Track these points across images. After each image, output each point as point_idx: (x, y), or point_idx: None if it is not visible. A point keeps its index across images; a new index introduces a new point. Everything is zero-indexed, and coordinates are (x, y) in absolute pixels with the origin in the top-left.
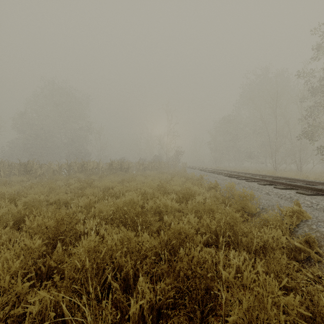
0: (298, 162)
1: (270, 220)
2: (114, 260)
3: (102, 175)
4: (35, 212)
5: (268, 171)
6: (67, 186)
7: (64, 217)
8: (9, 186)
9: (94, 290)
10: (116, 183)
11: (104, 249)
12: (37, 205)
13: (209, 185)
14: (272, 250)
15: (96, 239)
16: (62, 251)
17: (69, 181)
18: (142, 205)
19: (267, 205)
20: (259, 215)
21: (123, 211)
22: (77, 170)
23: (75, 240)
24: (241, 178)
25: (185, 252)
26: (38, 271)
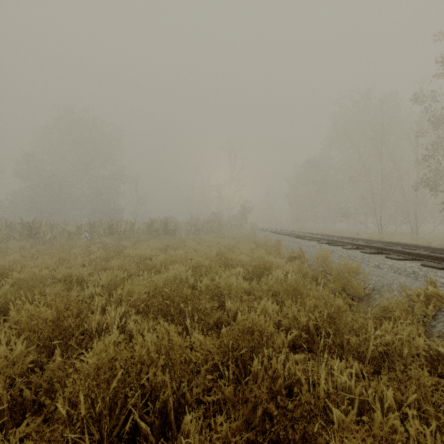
0: (413, 221)
1: (392, 310)
2: (143, 382)
3: (137, 240)
4: (24, 296)
5: (370, 234)
6: (86, 255)
7: (74, 304)
8: (3, 255)
9: (108, 435)
10: (157, 251)
11: (118, 373)
12: (36, 284)
13: (290, 254)
14: (399, 358)
15: (112, 348)
16: (61, 361)
17: (90, 249)
18: (193, 284)
19: (381, 284)
20: (370, 300)
21: (164, 294)
22: (102, 233)
23: (89, 339)
24: (335, 244)
25: (261, 362)
26: (17, 397)
